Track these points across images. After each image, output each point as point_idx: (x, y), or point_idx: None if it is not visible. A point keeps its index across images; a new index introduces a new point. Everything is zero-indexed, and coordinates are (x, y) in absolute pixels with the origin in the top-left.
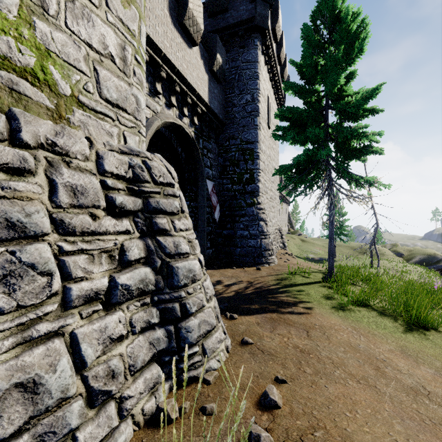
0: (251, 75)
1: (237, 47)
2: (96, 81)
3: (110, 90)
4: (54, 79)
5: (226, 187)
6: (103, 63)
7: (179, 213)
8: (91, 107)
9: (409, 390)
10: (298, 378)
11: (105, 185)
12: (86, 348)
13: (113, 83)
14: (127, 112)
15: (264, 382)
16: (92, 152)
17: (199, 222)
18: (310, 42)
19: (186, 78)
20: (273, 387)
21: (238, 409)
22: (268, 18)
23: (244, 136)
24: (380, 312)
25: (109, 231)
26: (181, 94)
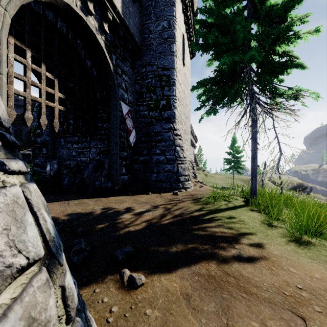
0: (167, 1)
1: None
2: None
3: None
4: None
5: (142, 114)
6: None
7: None
8: None
9: None
10: None
11: None
12: None
13: None
14: None
15: None
16: None
17: (111, 144)
18: None
19: None
20: None
21: None
22: None
23: (161, 62)
24: None
25: None
26: None
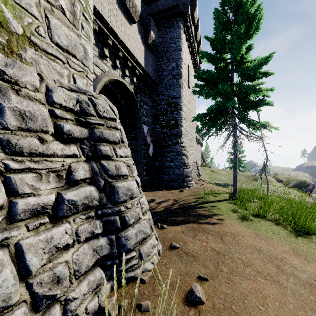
0: (175, 48)
1: (165, 28)
2: (47, 27)
3: (61, 37)
4: (6, 17)
5: (157, 131)
6: (54, 13)
7: (119, 142)
8: (42, 48)
9: (305, 284)
10: (217, 276)
11: (53, 114)
12: (31, 257)
13: (63, 31)
14: (76, 58)
15: (189, 280)
16: (43, 85)
17: (137, 156)
18: (220, 22)
19: (127, 47)
20: (197, 285)
21: (169, 305)
22: (189, 6)
23: (171, 93)
24: (274, 222)
25: (57, 154)
26: (123, 59)
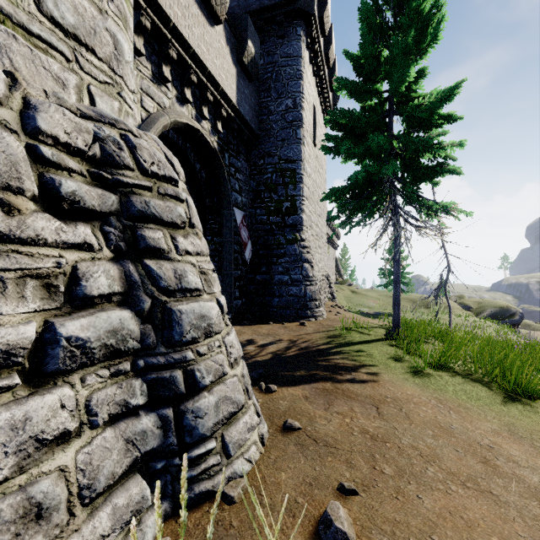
0: (292, 74)
1: (274, 38)
2: None
3: (61, 5)
4: None
5: (260, 219)
6: None
7: (185, 226)
8: (18, 21)
9: (539, 495)
10: (375, 485)
11: (37, 155)
12: None
13: None
14: (96, 55)
15: (321, 494)
16: (15, 95)
17: (224, 262)
18: (370, 26)
19: (206, 65)
20: (338, 505)
21: None
22: (315, 0)
23: (284, 153)
24: (467, 377)
25: (44, 239)
26: (199, 88)
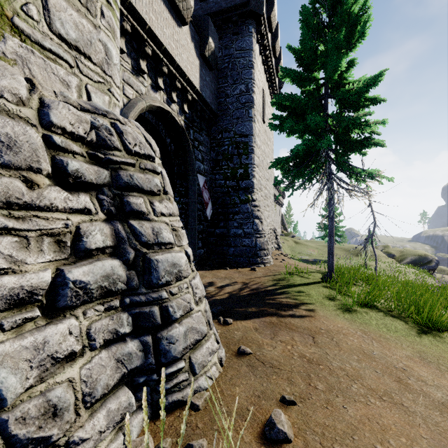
0: (245, 64)
1: (230, 34)
2: (43, 6)
3: (66, 25)
4: None
5: (218, 183)
6: None
7: (160, 193)
8: (35, 39)
9: (441, 407)
10: (309, 397)
11: (50, 142)
12: (6, 376)
13: (70, 17)
14: (92, 60)
15: (267, 404)
16: (34, 97)
17: (189, 219)
18: (309, 25)
19: (175, 59)
20: (280, 412)
21: (236, 445)
22: (264, 3)
23: (238, 128)
24: (388, 313)
25: (56, 207)
26: (169, 78)
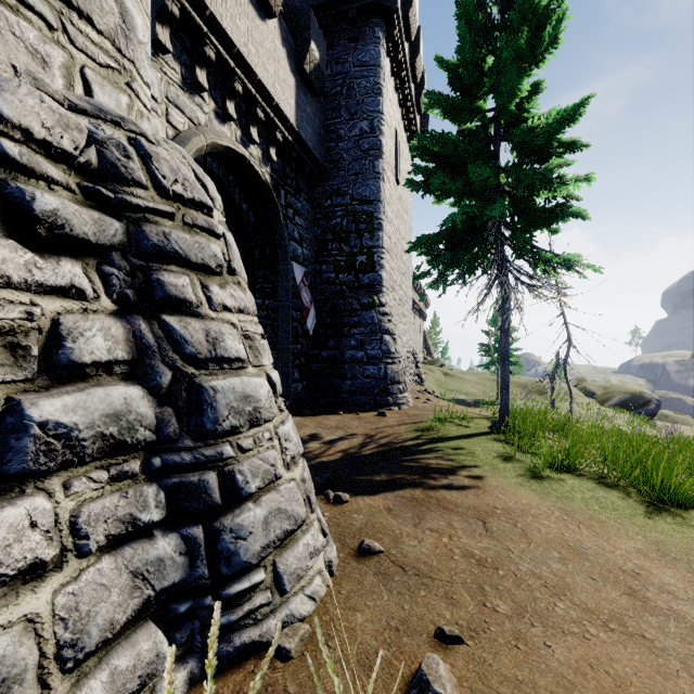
0: (368, 88)
1: (345, 40)
2: None
3: None
4: None
5: (326, 277)
6: None
7: (222, 271)
8: None
9: None
10: (486, 629)
11: None
12: None
13: None
14: (94, 25)
15: (413, 643)
16: None
17: (279, 334)
18: (470, 24)
19: (255, 70)
20: (437, 659)
21: None
22: None
23: (358, 191)
24: (598, 481)
25: (6, 277)
26: (245, 102)
